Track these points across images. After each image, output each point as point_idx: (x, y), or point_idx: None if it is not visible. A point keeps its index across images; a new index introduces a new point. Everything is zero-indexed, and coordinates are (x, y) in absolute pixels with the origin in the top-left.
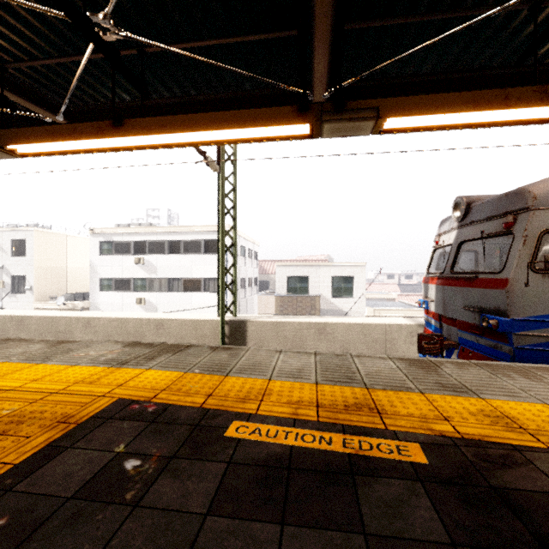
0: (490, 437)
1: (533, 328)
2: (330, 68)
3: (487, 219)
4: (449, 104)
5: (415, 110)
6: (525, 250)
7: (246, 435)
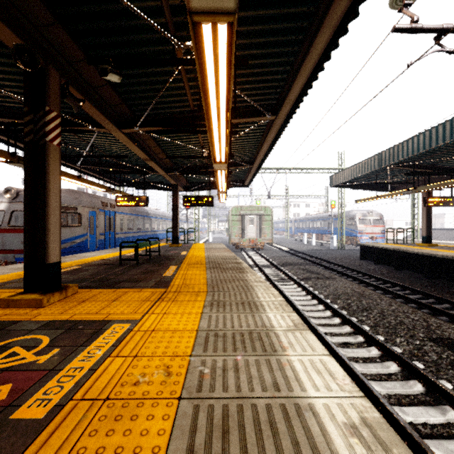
0: (83, 263)
1: None
2: (9, 132)
3: None
4: None
5: None
6: None
7: None
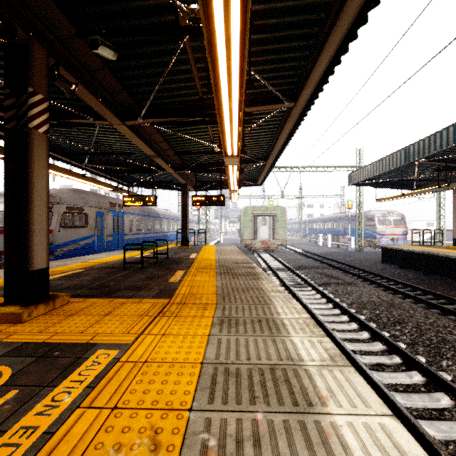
0: (85, 267)
1: (61, 248)
2: None
3: None
4: (59, 170)
5: (50, 168)
6: (58, 219)
7: None
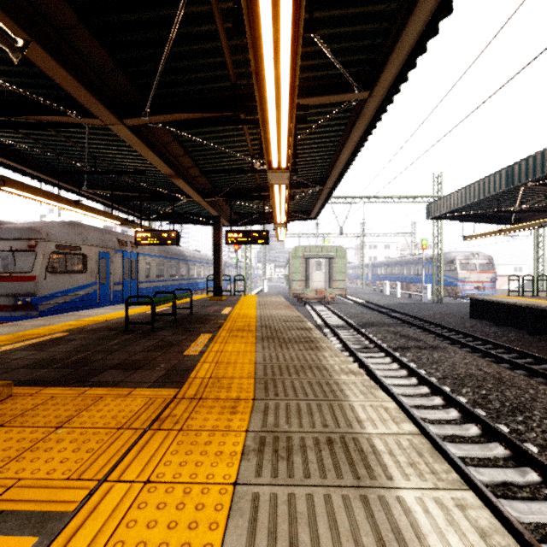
0: (74, 327)
1: (48, 301)
2: None
3: (15, 239)
4: (38, 193)
5: (23, 190)
6: (44, 261)
7: (2, 350)
